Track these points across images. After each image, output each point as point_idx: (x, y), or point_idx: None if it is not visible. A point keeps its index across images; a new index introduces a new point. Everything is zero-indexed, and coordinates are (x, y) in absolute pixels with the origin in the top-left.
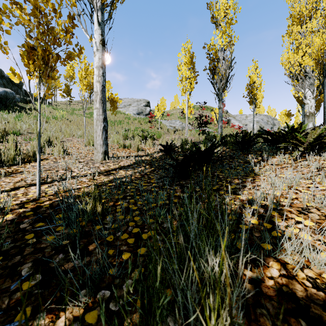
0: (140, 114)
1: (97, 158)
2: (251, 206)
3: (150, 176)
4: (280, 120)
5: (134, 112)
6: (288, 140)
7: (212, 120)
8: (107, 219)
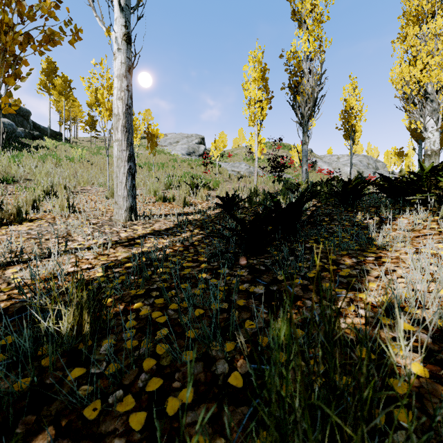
0: (192, 155)
1: (118, 217)
2: (394, 320)
3: (199, 249)
4: (386, 163)
5: (183, 152)
6: (422, 190)
7: (291, 162)
8: (102, 348)
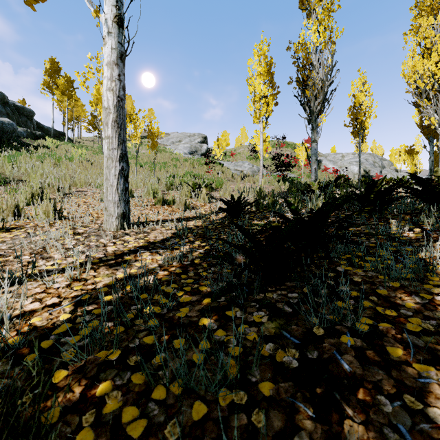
0: (194, 154)
1: (109, 225)
2: None
3: (200, 271)
4: (395, 161)
5: (186, 151)
6: None
7: (295, 161)
8: None
